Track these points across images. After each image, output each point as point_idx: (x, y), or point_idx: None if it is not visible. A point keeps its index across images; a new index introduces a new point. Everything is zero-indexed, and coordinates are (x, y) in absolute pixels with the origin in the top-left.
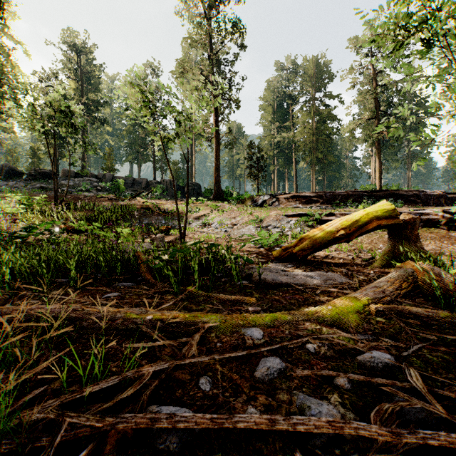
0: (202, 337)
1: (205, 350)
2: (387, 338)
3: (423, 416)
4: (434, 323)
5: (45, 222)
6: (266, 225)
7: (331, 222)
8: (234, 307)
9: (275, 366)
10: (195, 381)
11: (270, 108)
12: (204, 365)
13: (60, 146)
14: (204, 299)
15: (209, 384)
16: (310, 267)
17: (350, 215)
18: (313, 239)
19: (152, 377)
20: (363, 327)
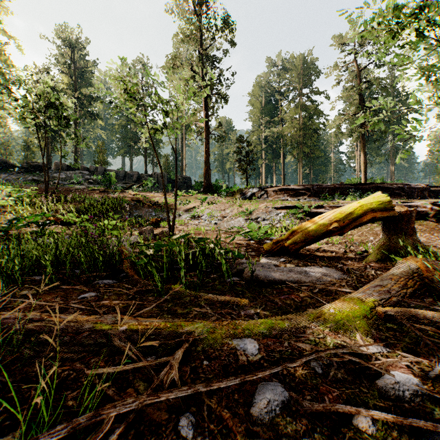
0: (186, 352)
1: (189, 370)
2: (405, 352)
3: None
4: None
5: (34, 214)
6: (256, 217)
7: (324, 214)
8: (224, 310)
9: (276, 398)
10: (174, 422)
11: (258, 104)
12: (187, 395)
13: (53, 140)
14: (191, 300)
15: (192, 427)
16: (303, 261)
17: (343, 207)
18: (306, 231)
19: (118, 416)
20: (373, 335)
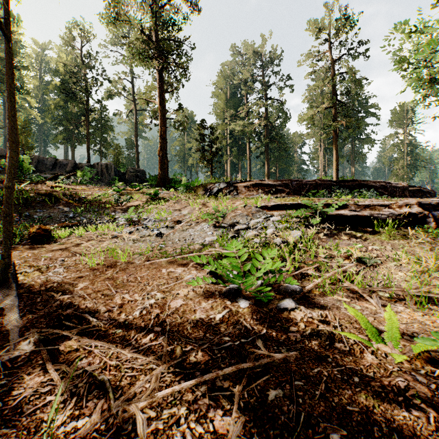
0: None
1: None
2: None
3: None
4: None
5: None
6: (231, 223)
7: None
8: None
9: None
10: None
11: (223, 95)
12: None
13: None
14: None
15: None
16: None
17: None
18: None
19: None
20: None
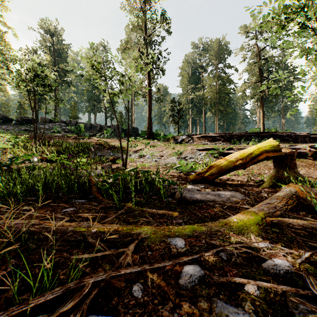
0: (136, 246)
1: (138, 257)
2: (283, 246)
3: None
4: None
5: (27, 154)
6: (184, 156)
7: (232, 154)
8: (162, 219)
9: (196, 274)
10: (129, 288)
11: (186, 75)
12: (137, 273)
13: (39, 101)
14: (139, 213)
15: (141, 291)
16: (217, 187)
17: (245, 149)
18: (219, 166)
19: (93, 285)
20: (262, 236)
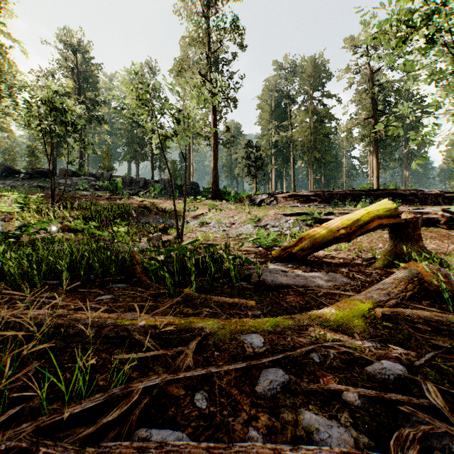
0: (199, 345)
1: (202, 359)
2: (397, 346)
3: (447, 441)
4: (444, 328)
5: (41, 221)
6: (265, 224)
7: (331, 221)
8: (233, 311)
9: (278, 379)
10: (190, 397)
11: (268, 108)
12: (201, 378)
13: (58, 145)
14: (201, 302)
15: (206, 400)
16: (310, 267)
17: (350, 214)
18: (313, 238)
19: (143, 393)
20: (369, 332)
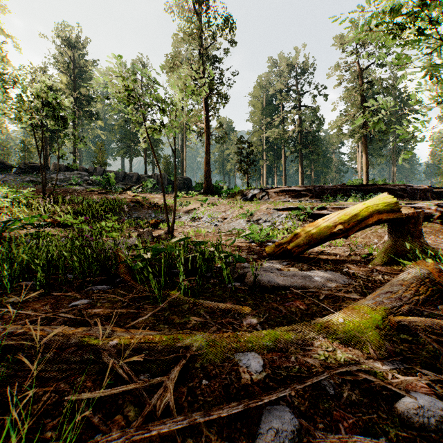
0: (183, 369)
1: (186, 391)
2: (423, 368)
3: None
4: None
5: (31, 216)
6: (257, 219)
7: (328, 216)
8: (225, 319)
9: (285, 428)
10: None
11: (259, 104)
12: None
13: (52, 140)
14: (190, 307)
15: None
16: (307, 265)
17: (348, 209)
18: (309, 234)
19: None
20: (386, 348)
